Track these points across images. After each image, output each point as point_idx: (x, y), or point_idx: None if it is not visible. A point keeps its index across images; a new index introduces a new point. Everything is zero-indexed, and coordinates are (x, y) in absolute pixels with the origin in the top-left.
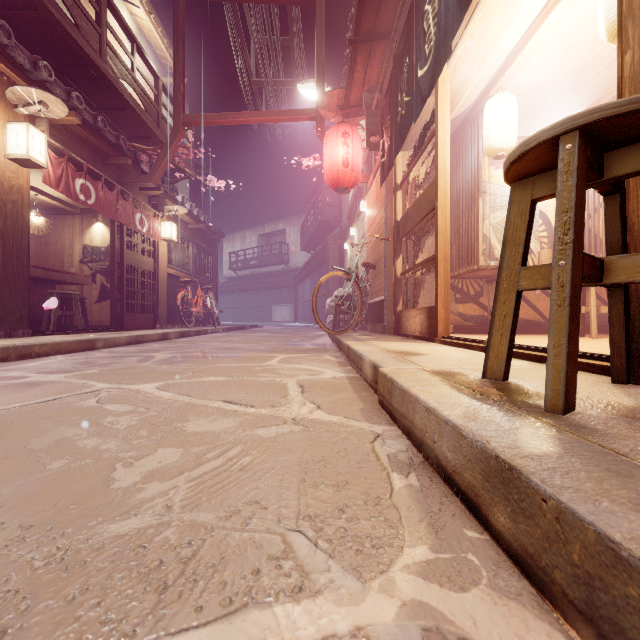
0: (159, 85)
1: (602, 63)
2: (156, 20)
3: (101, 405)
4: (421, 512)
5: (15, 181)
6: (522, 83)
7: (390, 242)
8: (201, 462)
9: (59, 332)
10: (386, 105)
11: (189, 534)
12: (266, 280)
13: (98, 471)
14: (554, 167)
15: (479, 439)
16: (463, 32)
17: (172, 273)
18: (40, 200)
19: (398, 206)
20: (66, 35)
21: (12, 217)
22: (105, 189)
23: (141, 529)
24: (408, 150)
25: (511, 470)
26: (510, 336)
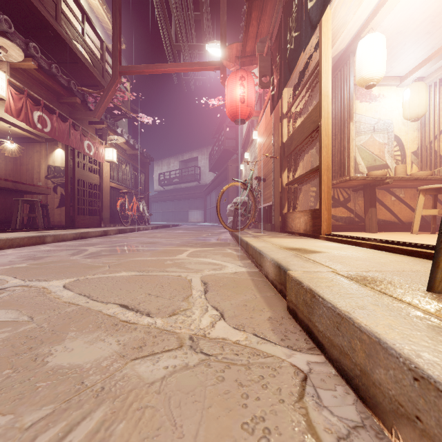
0: (104, 47)
1: None
2: None
3: None
4: None
5: None
6: (387, 27)
7: (277, 159)
8: None
9: (20, 230)
10: (276, 48)
11: None
12: (184, 193)
13: None
14: None
15: None
16: None
17: (114, 186)
18: (15, 131)
19: (284, 131)
20: (27, 1)
21: None
22: (59, 121)
23: None
24: (292, 87)
25: None
26: None
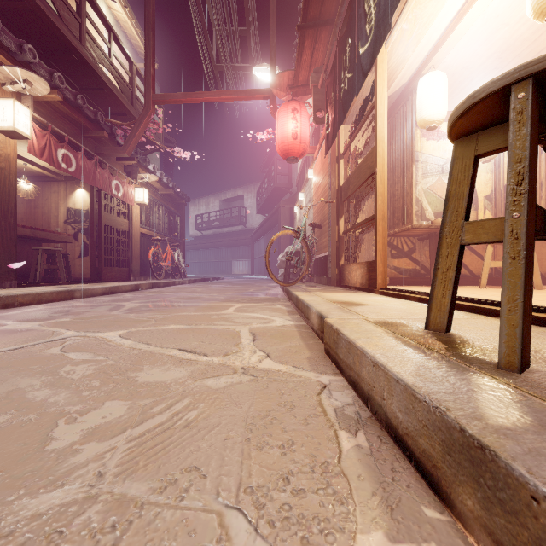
0: (133, 69)
1: (523, 44)
2: (131, 13)
3: (63, 353)
4: (373, 482)
5: (3, 150)
6: (451, 63)
7: (334, 204)
8: (146, 417)
9: (43, 284)
10: (330, 83)
11: (115, 513)
12: (227, 239)
13: (38, 428)
14: (499, 122)
15: (437, 405)
16: (400, 14)
17: (144, 232)
18: (29, 169)
19: (341, 173)
20: (50, 23)
21: (0, 182)
22: (84, 158)
23: (63, 506)
24: (350, 123)
25: (483, 449)
26: (453, 289)
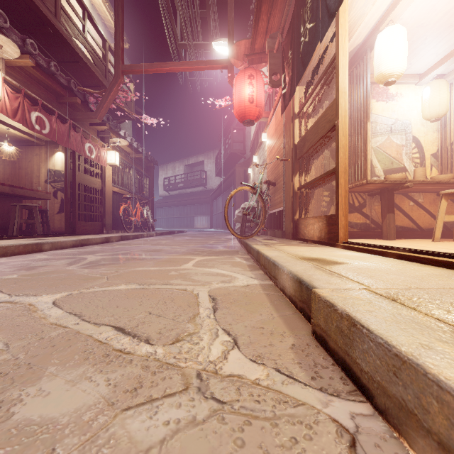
0: (106, 46)
1: None
2: None
3: None
4: None
5: None
6: (407, 20)
7: (288, 162)
8: None
9: (17, 237)
10: (287, 43)
11: None
12: (190, 198)
13: None
14: None
15: None
16: None
17: (116, 191)
18: (13, 134)
19: (296, 132)
20: None
21: None
22: (58, 122)
23: None
24: (304, 85)
25: None
26: None
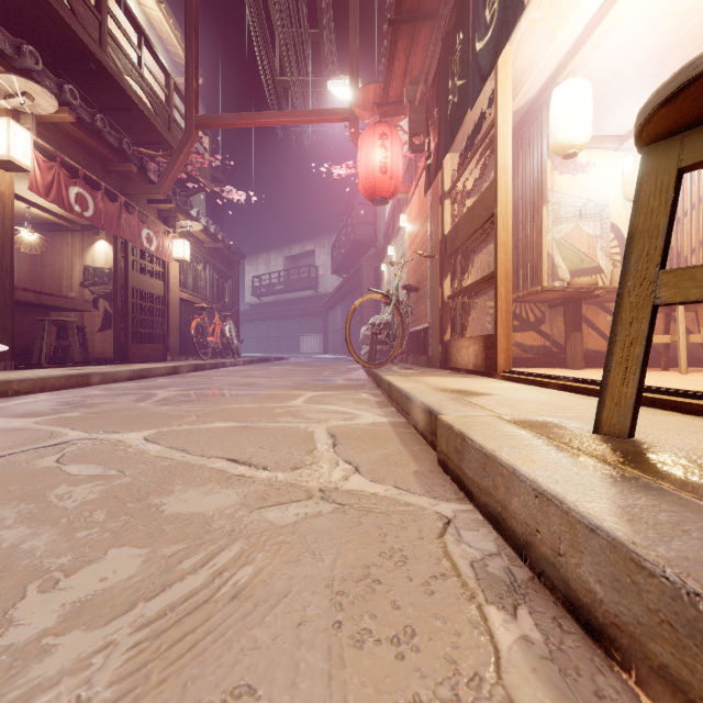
0: (170, 84)
1: (694, 42)
2: (167, 11)
3: (60, 466)
4: None
5: None
6: (596, 68)
7: (436, 260)
8: (170, 579)
9: (50, 365)
10: (433, 96)
11: None
12: (293, 307)
13: None
14: None
15: (698, 589)
16: None
17: (185, 298)
18: (34, 214)
19: (446, 217)
20: (59, 20)
21: None
22: (105, 200)
23: None
24: (458, 151)
25: None
26: (641, 373)
